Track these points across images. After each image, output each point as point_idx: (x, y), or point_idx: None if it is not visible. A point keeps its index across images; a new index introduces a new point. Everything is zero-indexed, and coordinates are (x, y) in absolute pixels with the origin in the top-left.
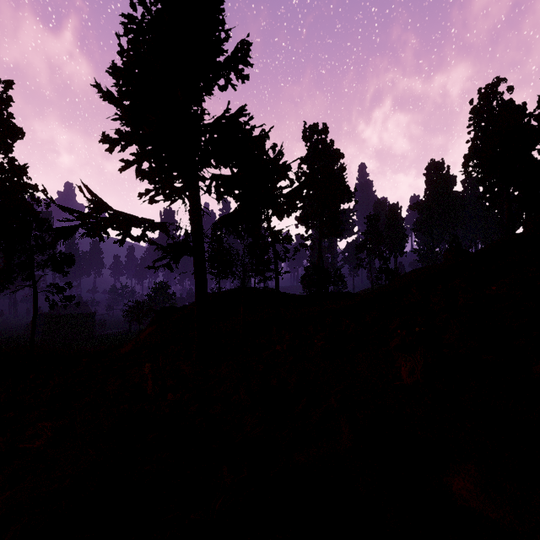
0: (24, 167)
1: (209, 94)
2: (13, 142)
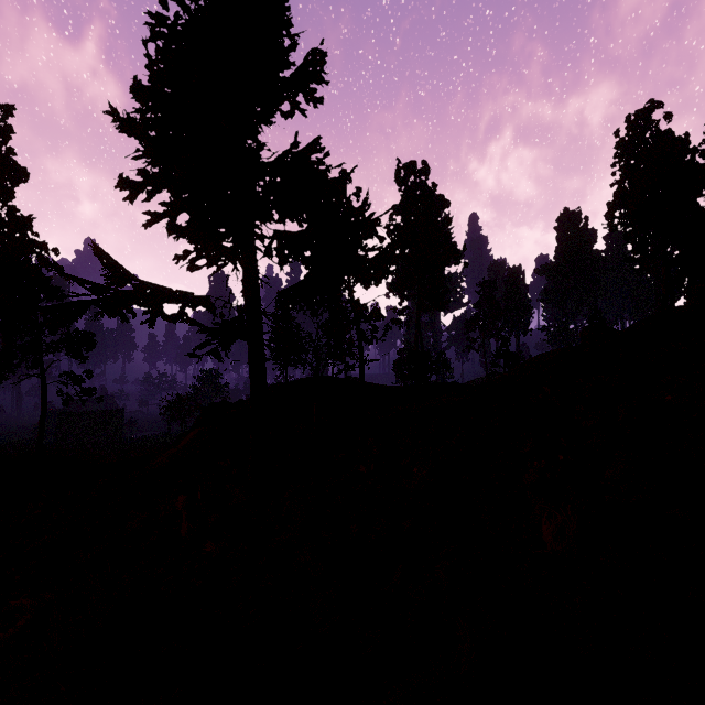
0: (29, 219)
1: (269, 123)
2: (15, 186)
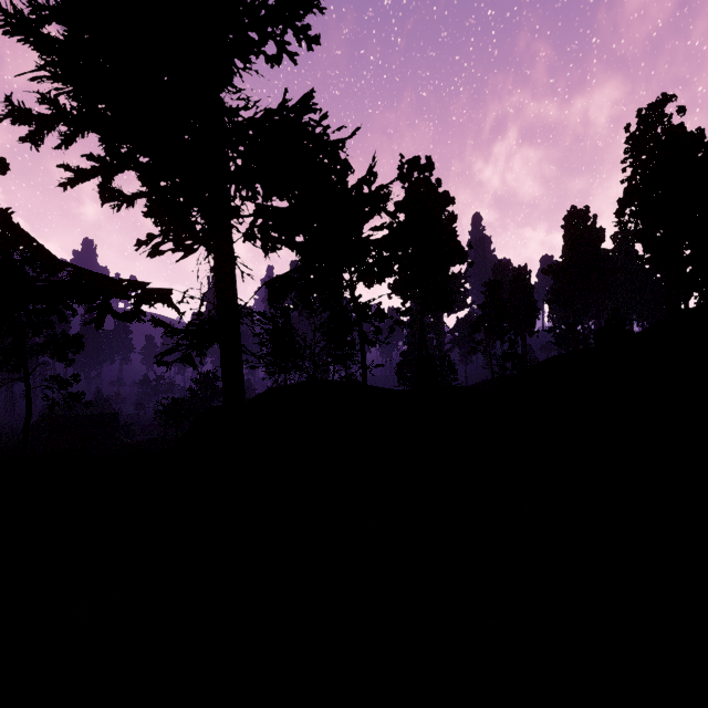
0: (7, 213)
1: (245, 56)
2: None
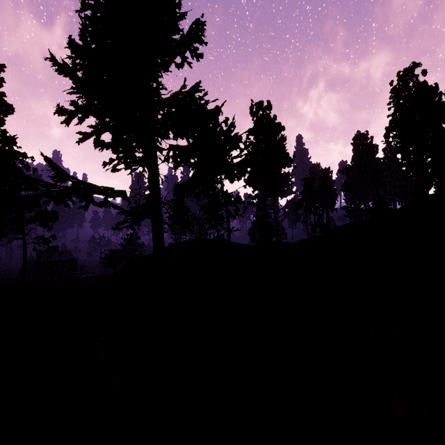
0: (14, 138)
1: (165, 70)
2: (5, 116)
